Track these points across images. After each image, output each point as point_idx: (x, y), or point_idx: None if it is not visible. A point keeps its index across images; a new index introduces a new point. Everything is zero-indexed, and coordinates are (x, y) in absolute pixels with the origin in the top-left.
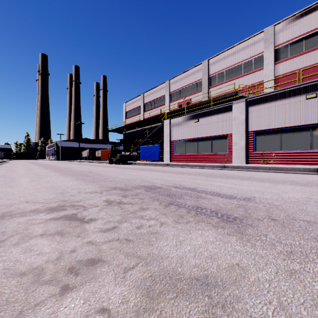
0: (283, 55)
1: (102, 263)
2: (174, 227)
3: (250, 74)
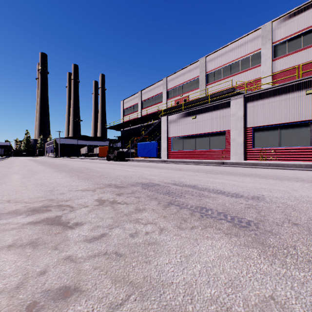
0: (281, 52)
1: (78, 295)
2: (177, 235)
3: (247, 71)
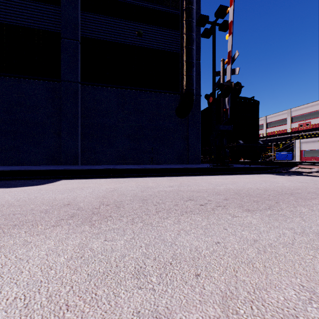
0: None
1: None
2: None
3: None
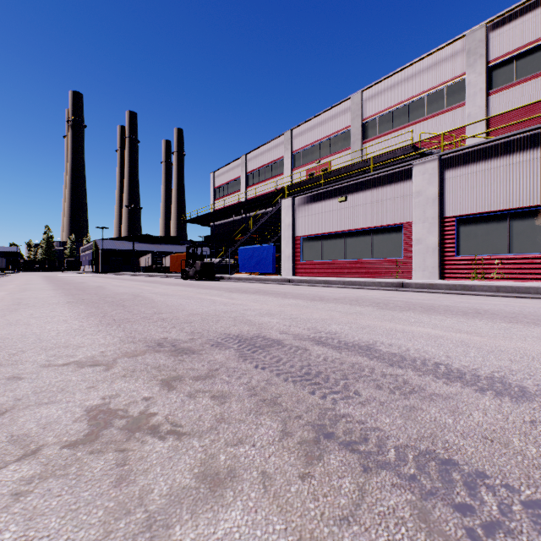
0: (504, 79)
1: None
2: None
3: (439, 115)
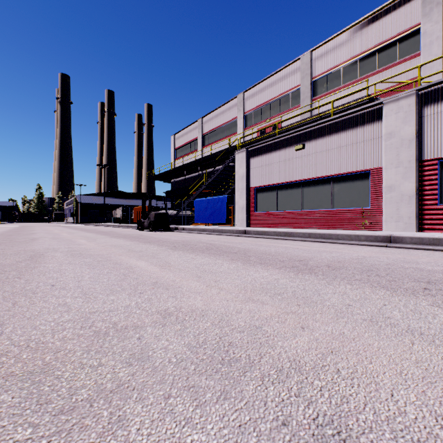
0: None
1: None
2: None
3: (391, 67)
